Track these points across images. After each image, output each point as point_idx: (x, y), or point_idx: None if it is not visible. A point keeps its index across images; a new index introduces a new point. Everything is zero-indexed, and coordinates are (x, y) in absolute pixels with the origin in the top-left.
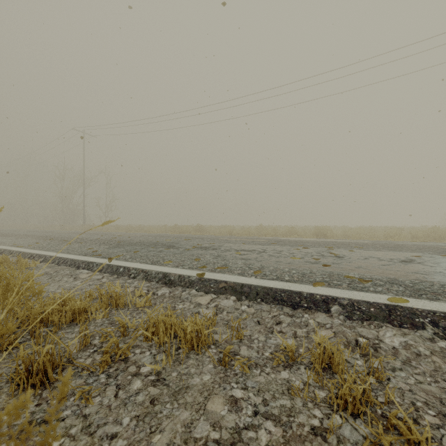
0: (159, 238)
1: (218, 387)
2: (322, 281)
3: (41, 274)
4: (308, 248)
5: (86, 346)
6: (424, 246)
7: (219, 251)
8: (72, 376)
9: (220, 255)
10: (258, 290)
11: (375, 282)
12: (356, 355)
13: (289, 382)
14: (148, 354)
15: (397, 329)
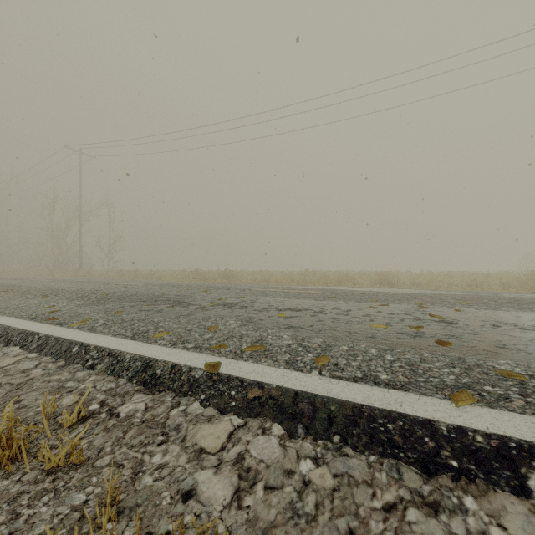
0: (167, 289)
1: None
2: (459, 384)
3: None
4: (388, 305)
5: None
6: None
7: (250, 310)
8: None
9: (252, 319)
10: (332, 412)
11: None
12: None
13: None
14: None
15: None
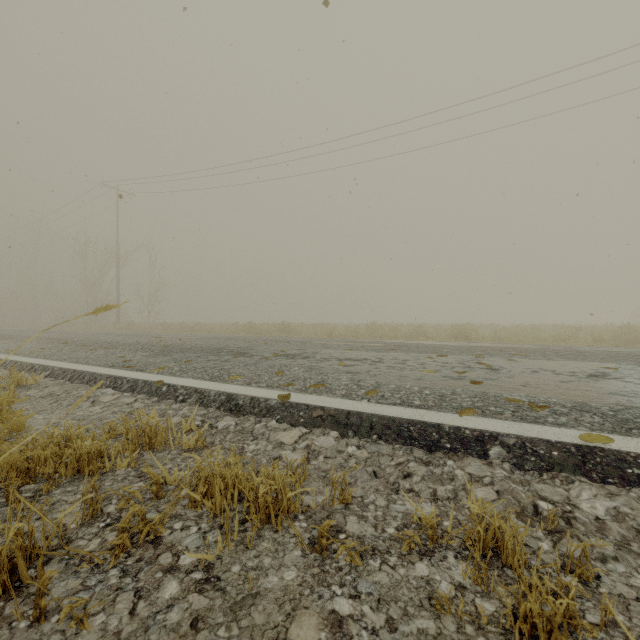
0: (225, 342)
1: (309, 594)
2: (472, 406)
3: (24, 399)
4: (446, 356)
5: (94, 517)
6: (617, 353)
7: (312, 360)
8: (61, 573)
9: (314, 366)
10: (374, 422)
11: (555, 409)
12: (537, 532)
13: (430, 583)
14: (195, 531)
15: (598, 486)
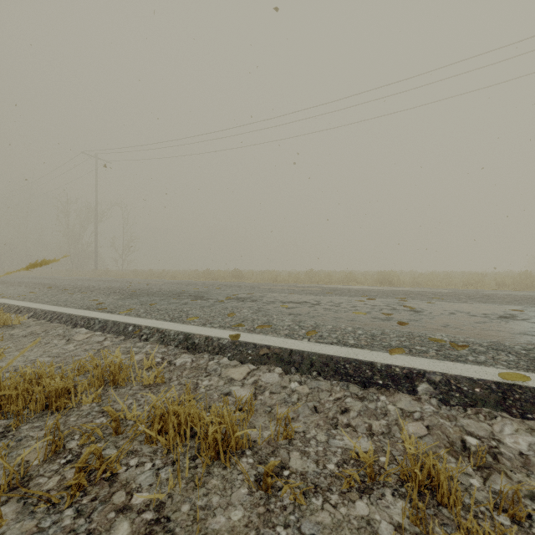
0: (186, 286)
1: None
2: (400, 346)
3: None
4: (374, 299)
5: (57, 453)
6: (520, 296)
7: (260, 303)
8: (18, 514)
9: (261, 309)
10: (313, 360)
11: (474, 348)
12: (467, 468)
13: (371, 523)
14: (149, 467)
15: (519, 421)
